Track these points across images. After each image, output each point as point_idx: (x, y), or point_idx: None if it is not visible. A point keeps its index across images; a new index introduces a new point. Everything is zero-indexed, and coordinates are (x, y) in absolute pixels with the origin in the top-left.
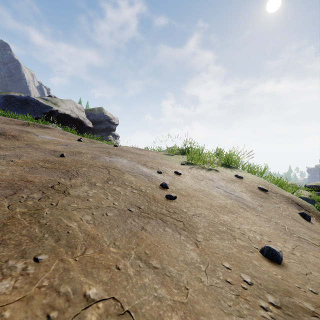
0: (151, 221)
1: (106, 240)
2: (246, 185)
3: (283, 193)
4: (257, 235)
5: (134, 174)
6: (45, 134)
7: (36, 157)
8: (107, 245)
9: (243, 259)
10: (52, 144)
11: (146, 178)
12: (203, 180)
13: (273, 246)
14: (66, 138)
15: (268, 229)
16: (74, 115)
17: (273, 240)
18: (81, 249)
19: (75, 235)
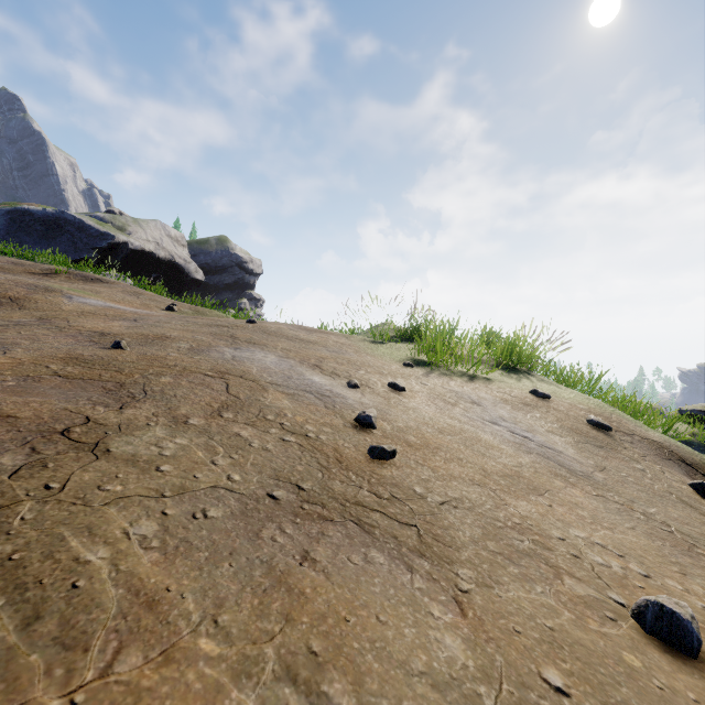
0: (329, 529)
1: (192, 609)
2: (560, 416)
3: (647, 433)
4: (611, 559)
5: (291, 392)
6: (91, 295)
7: (49, 350)
8: (192, 629)
9: (594, 648)
10: (102, 317)
11: (319, 401)
12: (457, 405)
13: (668, 600)
14: (139, 305)
15: (633, 537)
16: (164, 254)
17: (655, 572)
18: (102, 651)
19: (96, 594)
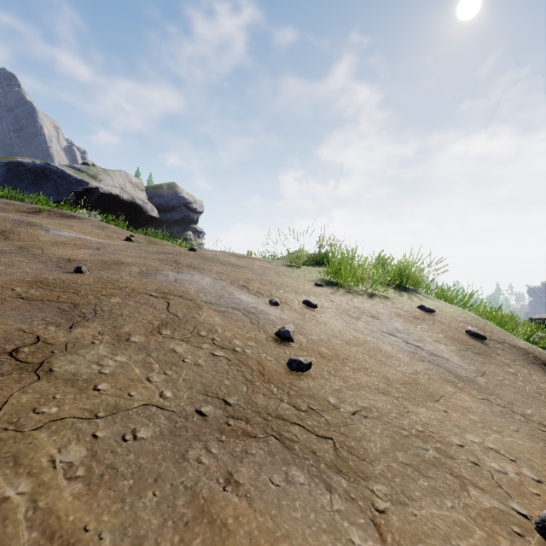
0: (252, 446)
1: None
2: (444, 327)
3: (515, 341)
4: (506, 464)
5: (222, 309)
6: (65, 229)
7: (19, 274)
8: None
9: None
10: (71, 246)
11: (246, 317)
12: (360, 319)
13: None
14: (104, 236)
15: (519, 440)
16: (127, 197)
17: (545, 477)
18: None
19: (6, 541)
